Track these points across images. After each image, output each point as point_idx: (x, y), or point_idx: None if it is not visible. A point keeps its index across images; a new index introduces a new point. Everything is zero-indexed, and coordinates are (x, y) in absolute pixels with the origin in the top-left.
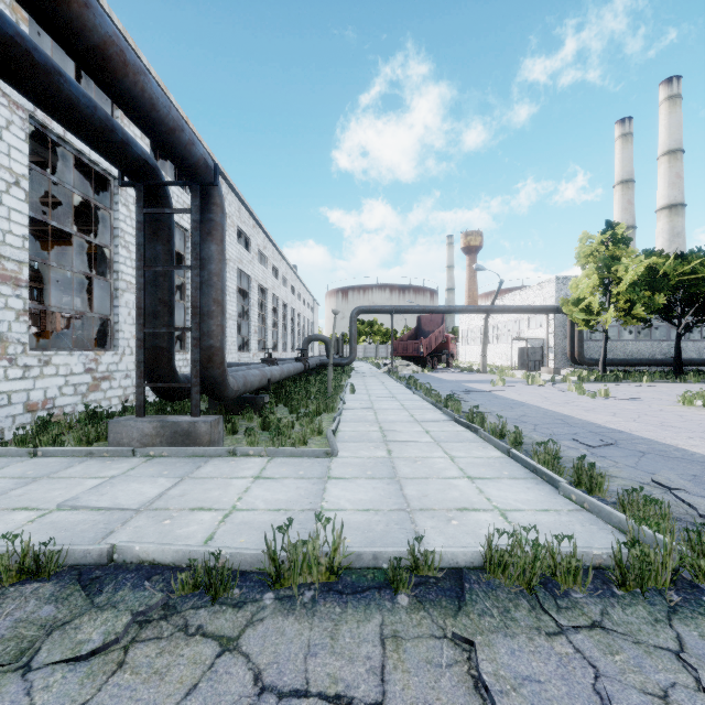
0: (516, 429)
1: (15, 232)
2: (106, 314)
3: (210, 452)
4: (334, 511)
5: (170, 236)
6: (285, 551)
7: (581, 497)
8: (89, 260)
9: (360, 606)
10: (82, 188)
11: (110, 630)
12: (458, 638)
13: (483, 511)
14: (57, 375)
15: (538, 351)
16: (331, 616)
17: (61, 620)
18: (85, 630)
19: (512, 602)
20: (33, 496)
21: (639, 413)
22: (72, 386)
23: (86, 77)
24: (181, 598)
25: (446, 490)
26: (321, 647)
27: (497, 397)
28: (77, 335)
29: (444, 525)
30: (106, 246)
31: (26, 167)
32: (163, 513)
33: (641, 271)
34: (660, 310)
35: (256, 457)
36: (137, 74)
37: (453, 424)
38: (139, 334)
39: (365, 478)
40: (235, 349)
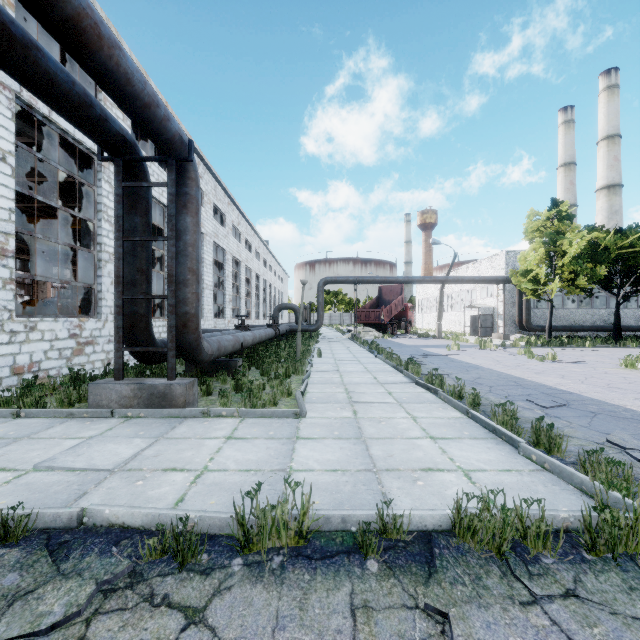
0: (474, 390)
1: (2, 206)
2: (90, 283)
3: (185, 413)
4: (302, 472)
5: (147, 208)
6: (254, 516)
7: (541, 457)
8: (78, 235)
9: (329, 573)
10: (70, 168)
11: (73, 601)
12: (431, 609)
13: (447, 471)
14: (43, 340)
15: (488, 319)
16: (299, 584)
17: (24, 589)
18: (47, 601)
19: (483, 568)
20: (12, 456)
21: (586, 375)
22: (57, 350)
23: (72, 63)
24: (148, 564)
25: (410, 450)
26: (289, 619)
27: (453, 360)
28: (64, 303)
29: (410, 486)
30: (90, 219)
31: (13, 145)
32: (136, 474)
33: (584, 245)
34: (601, 280)
35: (228, 418)
36: (111, 48)
37: (413, 386)
38: (118, 301)
39: (332, 438)
40: (211, 317)
